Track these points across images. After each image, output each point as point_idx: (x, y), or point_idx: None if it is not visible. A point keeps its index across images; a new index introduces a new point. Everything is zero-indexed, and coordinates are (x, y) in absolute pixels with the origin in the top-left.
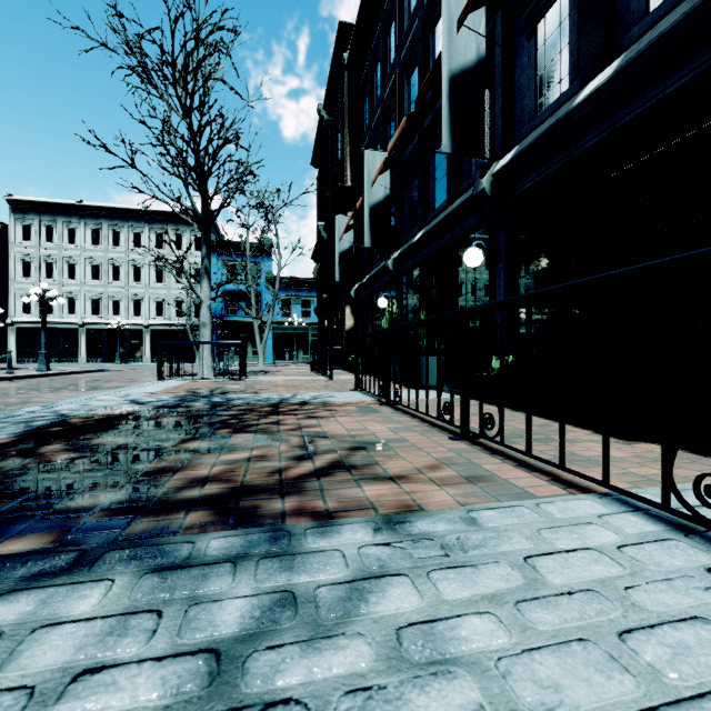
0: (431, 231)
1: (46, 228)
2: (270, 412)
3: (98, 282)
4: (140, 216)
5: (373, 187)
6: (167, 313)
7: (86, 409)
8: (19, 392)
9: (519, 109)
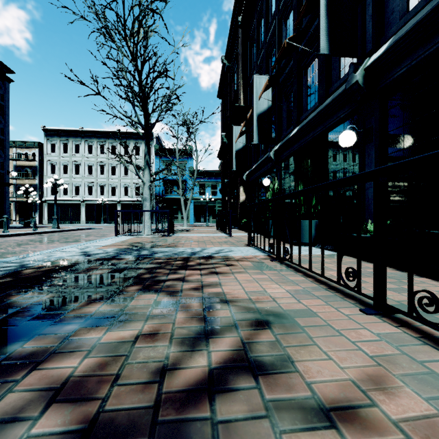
0: (305, 126)
1: (63, 145)
2: (180, 266)
3: (91, 176)
4: (115, 135)
5: (260, 100)
6: (130, 194)
7: (45, 260)
8: (28, 243)
9: (388, 12)
